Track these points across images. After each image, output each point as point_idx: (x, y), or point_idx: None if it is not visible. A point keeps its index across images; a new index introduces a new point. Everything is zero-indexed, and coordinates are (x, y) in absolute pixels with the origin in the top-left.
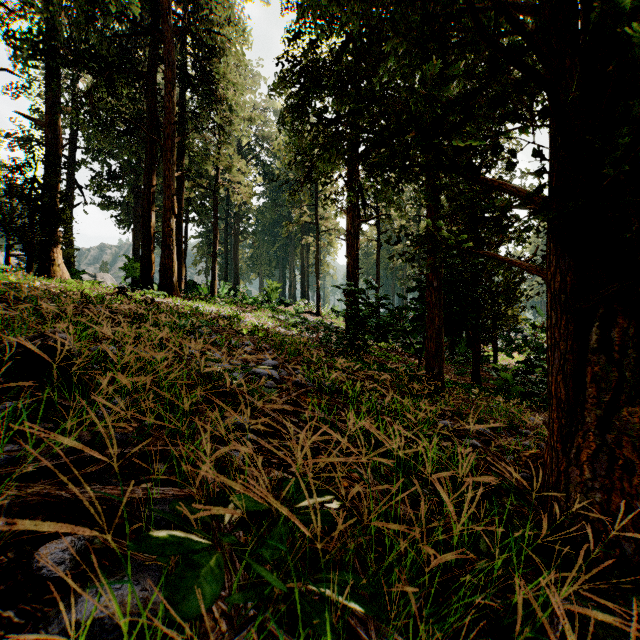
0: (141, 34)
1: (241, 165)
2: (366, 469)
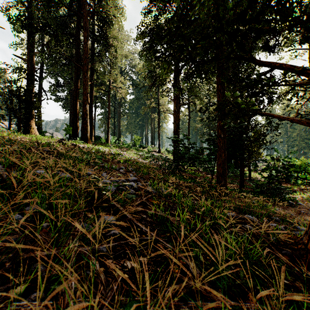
0: (72, 15)
1: (121, 79)
2: (190, 258)
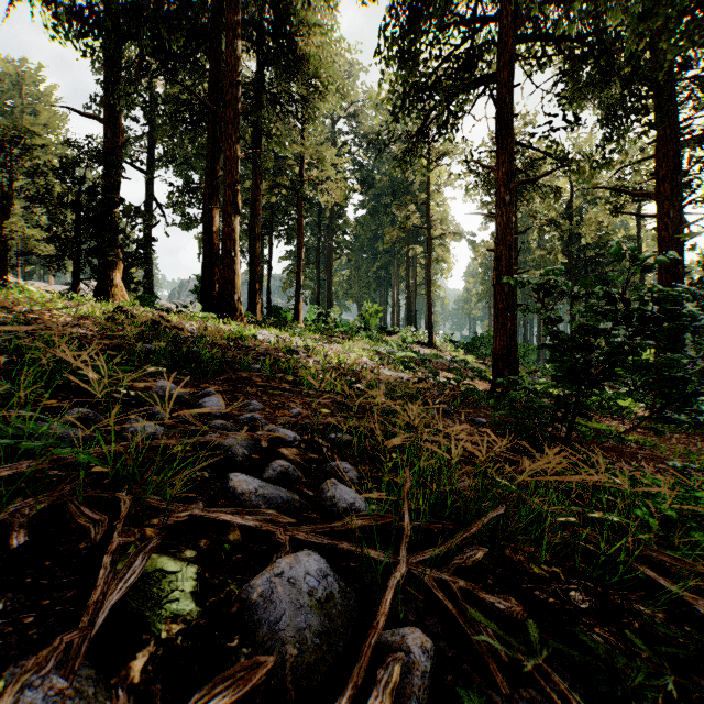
0: None
1: (332, 156)
2: None
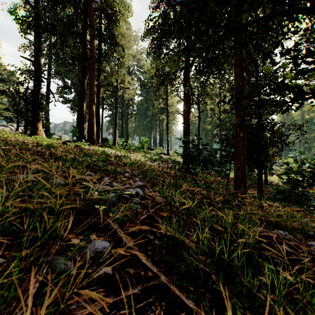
0: (79, 14)
1: (129, 79)
2: None
